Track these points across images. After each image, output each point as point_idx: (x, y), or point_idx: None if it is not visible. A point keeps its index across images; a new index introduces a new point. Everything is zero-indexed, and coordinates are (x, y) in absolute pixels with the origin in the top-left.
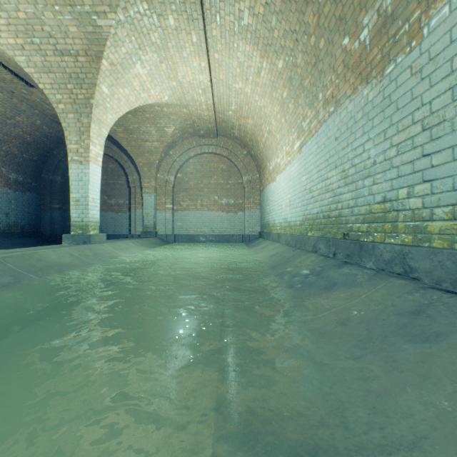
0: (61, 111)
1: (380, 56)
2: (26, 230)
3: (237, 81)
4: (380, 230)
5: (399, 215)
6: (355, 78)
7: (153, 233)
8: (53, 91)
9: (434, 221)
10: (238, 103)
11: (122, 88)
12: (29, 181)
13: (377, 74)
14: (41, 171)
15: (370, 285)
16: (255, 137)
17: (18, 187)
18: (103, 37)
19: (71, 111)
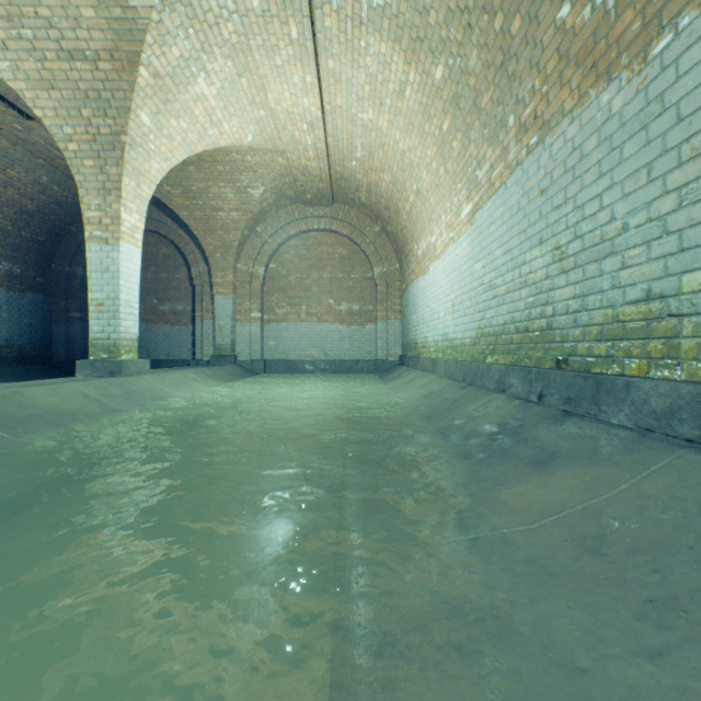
0: (73, 154)
1: (641, 23)
2: (26, 354)
3: (365, 108)
4: (637, 353)
5: (684, 324)
6: (584, 77)
7: (231, 357)
8: (59, 120)
9: None
10: (367, 146)
11: (175, 118)
12: (32, 274)
13: (632, 60)
14: (52, 259)
15: (633, 464)
16: (394, 203)
17: (14, 284)
18: (140, 27)
19: (88, 154)
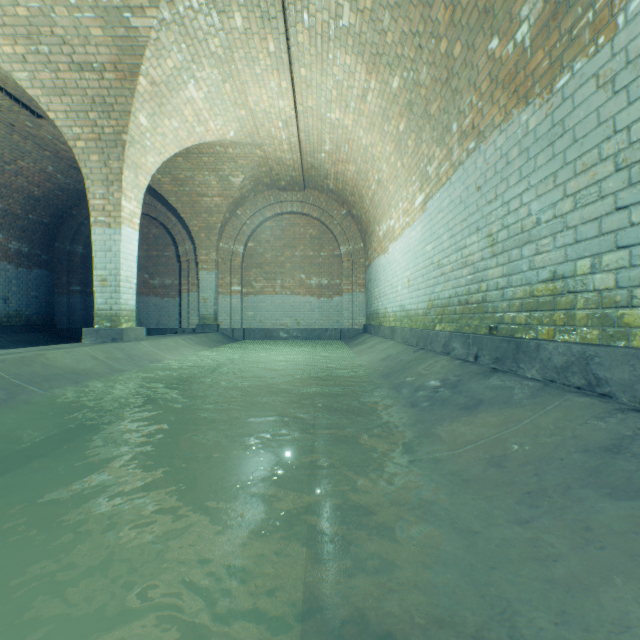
0: (81, 150)
1: (548, 62)
2: (32, 323)
3: (333, 109)
4: (547, 321)
5: (577, 299)
6: (509, 98)
7: (214, 326)
8: (69, 122)
9: (635, 308)
10: (335, 140)
11: (168, 118)
12: (38, 252)
13: (542, 90)
14: (55, 239)
15: (535, 405)
16: (358, 190)
17: (22, 261)
18: (140, 44)
19: (94, 150)
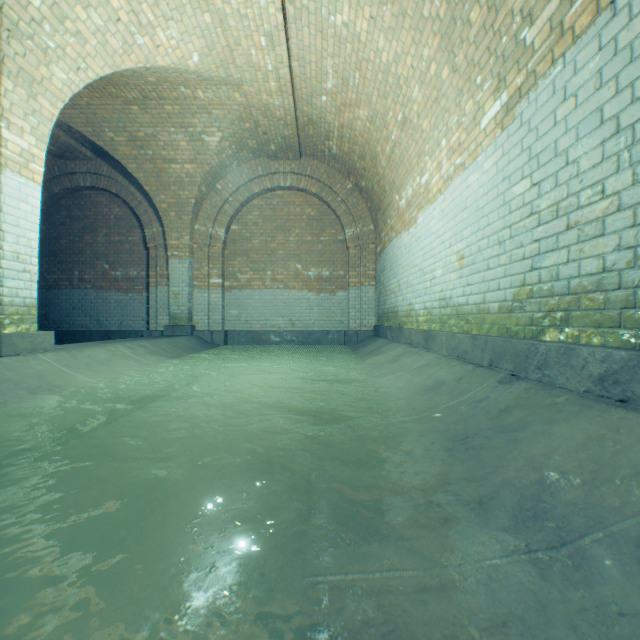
0: None
1: None
2: None
3: (339, 4)
4: None
5: None
6: None
7: (187, 328)
8: None
9: None
10: (340, 68)
11: (82, 5)
12: None
13: None
14: None
15: None
16: (370, 148)
17: None
18: None
19: None
